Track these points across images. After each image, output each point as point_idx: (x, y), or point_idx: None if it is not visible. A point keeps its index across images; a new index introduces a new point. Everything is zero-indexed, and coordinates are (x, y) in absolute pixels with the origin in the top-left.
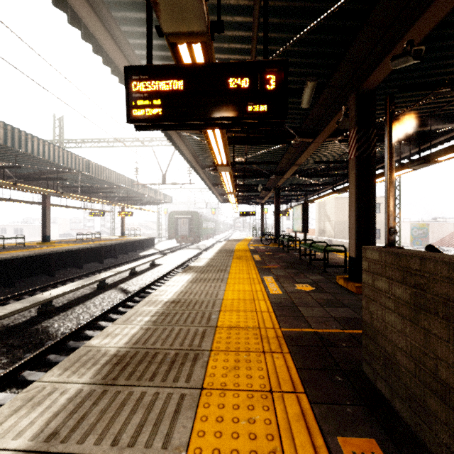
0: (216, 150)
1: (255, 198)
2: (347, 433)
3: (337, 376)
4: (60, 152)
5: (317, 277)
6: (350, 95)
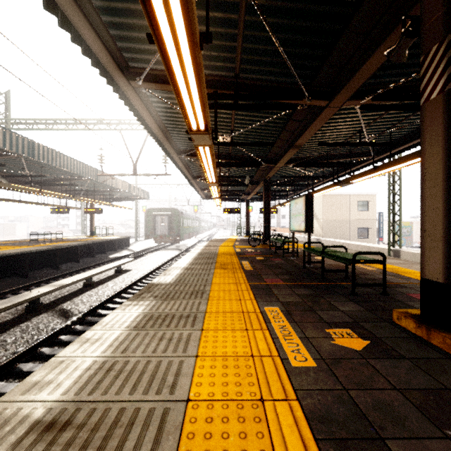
0: (184, 93)
1: (240, 193)
2: None
3: None
4: None
5: (351, 307)
6: None
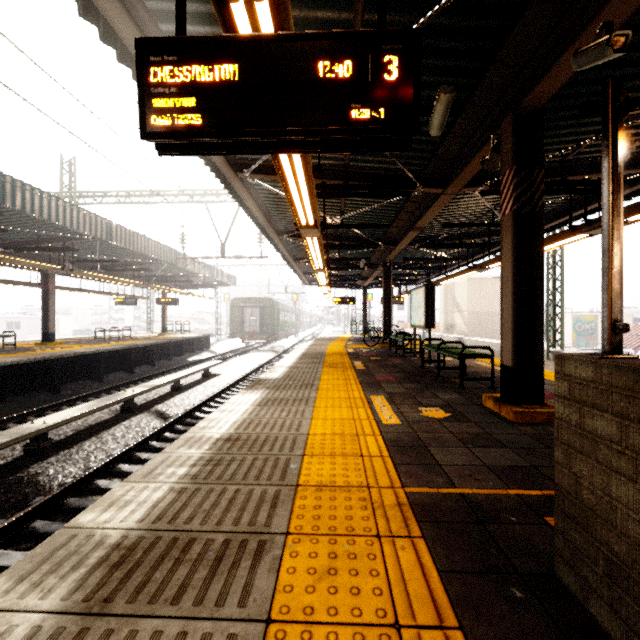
0: (297, 203)
1: (354, 278)
2: None
3: (513, 587)
4: (67, 208)
5: (451, 396)
6: (504, 117)
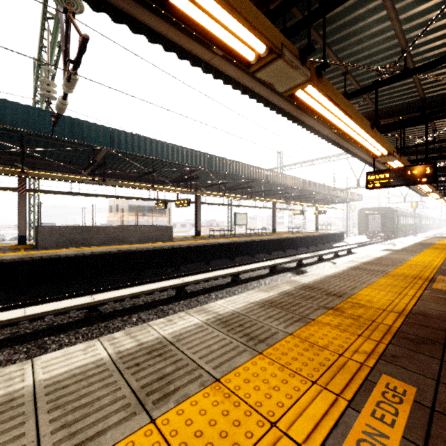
0: None
1: None
2: (442, 276)
3: None
4: (291, 178)
5: None
6: None
